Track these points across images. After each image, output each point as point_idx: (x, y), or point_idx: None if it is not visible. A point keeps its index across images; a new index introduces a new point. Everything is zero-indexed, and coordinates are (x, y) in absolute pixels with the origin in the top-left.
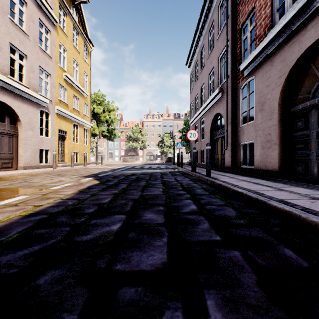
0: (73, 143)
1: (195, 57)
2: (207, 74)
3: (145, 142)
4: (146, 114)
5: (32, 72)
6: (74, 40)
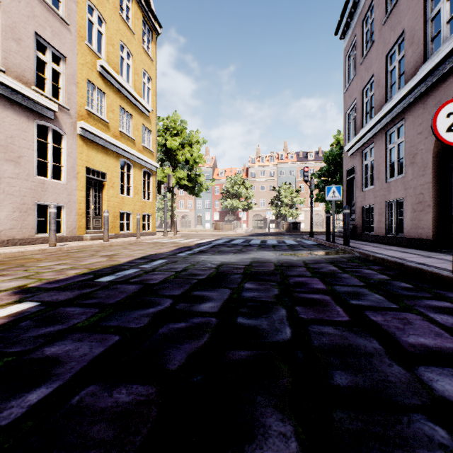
0: (120, 196)
1: (362, 0)
2: (419, 0)
3: (251, 199)
4: (252, 156)
5: (15, 39)
6: (122, 7)
